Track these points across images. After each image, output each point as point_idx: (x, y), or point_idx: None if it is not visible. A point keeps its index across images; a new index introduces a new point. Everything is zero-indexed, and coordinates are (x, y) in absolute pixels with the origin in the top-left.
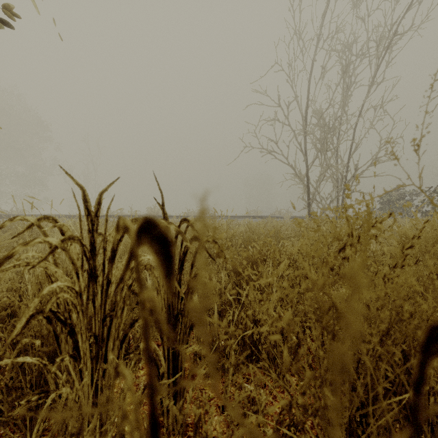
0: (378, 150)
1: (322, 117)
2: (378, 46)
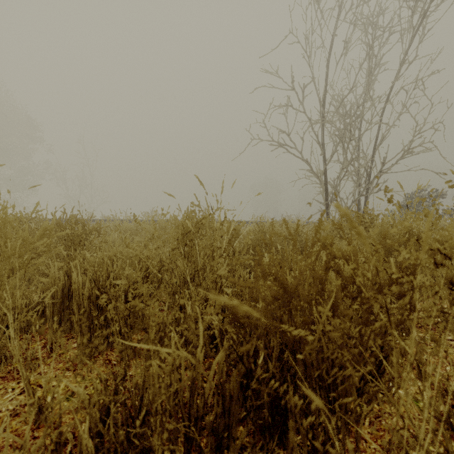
0: (412, 139)
1: (343, 103)
2: (412, 14)
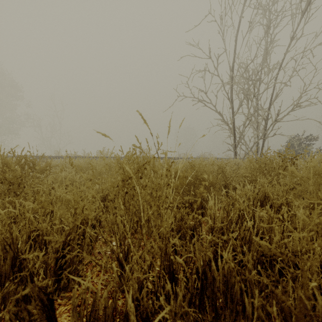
0: (301, 96)
1: (246, 69)
2: (301, 1)
